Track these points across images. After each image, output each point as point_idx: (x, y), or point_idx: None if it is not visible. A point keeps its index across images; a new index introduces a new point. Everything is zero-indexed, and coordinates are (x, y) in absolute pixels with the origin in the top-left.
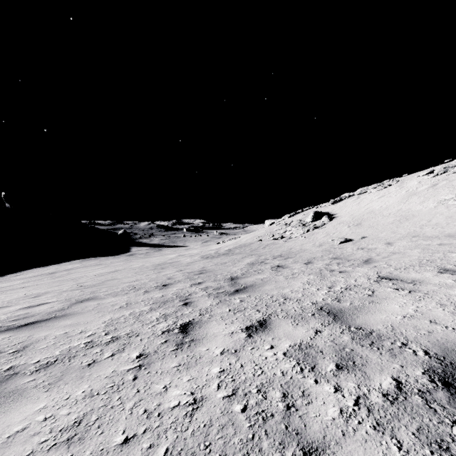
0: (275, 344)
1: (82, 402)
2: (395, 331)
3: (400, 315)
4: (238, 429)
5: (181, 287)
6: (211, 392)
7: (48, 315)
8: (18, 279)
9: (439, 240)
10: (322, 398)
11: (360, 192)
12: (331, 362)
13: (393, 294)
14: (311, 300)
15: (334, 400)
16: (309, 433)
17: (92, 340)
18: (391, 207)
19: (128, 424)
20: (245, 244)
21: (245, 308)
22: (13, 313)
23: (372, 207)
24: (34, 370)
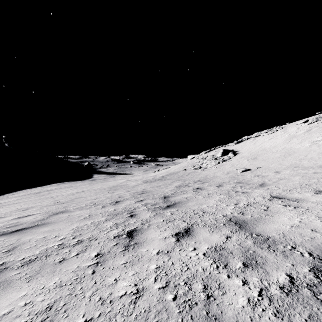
0: (197, 247)
1: (53, 291)
2: (286, 237)
3: (289, 225)
4: (170, 315)
5: (128, 203)
6: (150, 284)
7: (32, 223)
8: (14, 197)
9: (313, 170)
10: (233, 290)
11: (256, 135)
12: (239, 261)
13: (282, 209)
14: (222, 213)
15: (243, 292)
16: (225, 318)
17: (63, 243)
18: (278, 146)
19: (87, 309)
20: (174, 172)
21: (174, 219)
22: (8, 222)
23: (264, 146)
24: (20, 266)
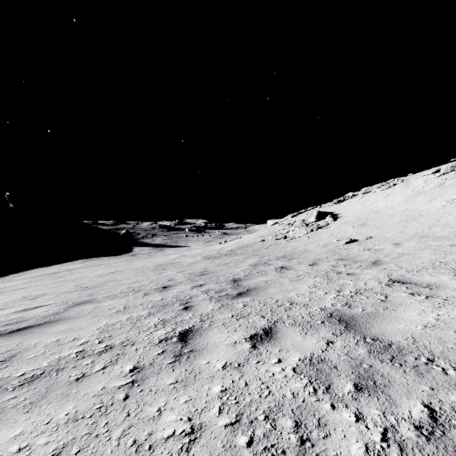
0: (283, 357)
1: (64, 427)
2: (418, 344)
3: (420, 325)
4: None
5: (181, 289)
6: (212, 418)
7: (42, 319)
8: (20, 279)
9: (450, 241)
10: (342, 429)
11: (365, 192)
12: (348, 381)
13: (409, 300)
14: (319, 305)
15: (357, 433)
16: None
17: (85, 350)
18: (397, 207)
19: None
20: (247, 244)
21: (249, 313)
22: (7, 316)
23: (377, 207)
24: (17, 385)
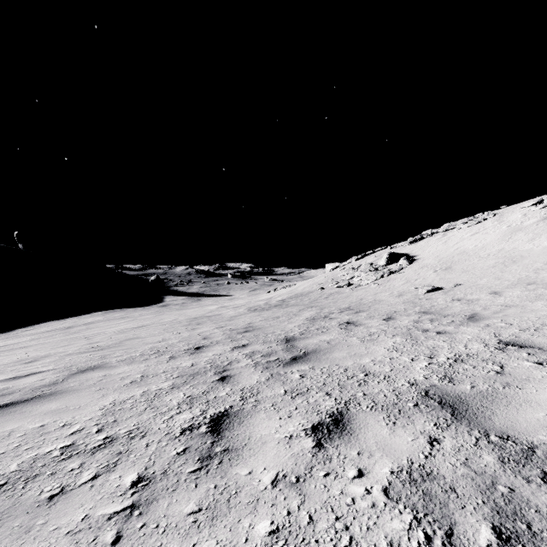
0: (365, 466)
1: None
2: None
3: None
4: None
5: (219, 351)
6: None
7: (31, 392)
8: (28, 335)
9: None
10: None
11: (447, 229)
12: (481, 520)
13: (538, 372)
14: (406, 378)
15: None
16: None
17: (75, 443)
18: (489, 247)
19: None
20: (302, 292)
21: (308, 388)
22: None
23: (463, 247)
24: None
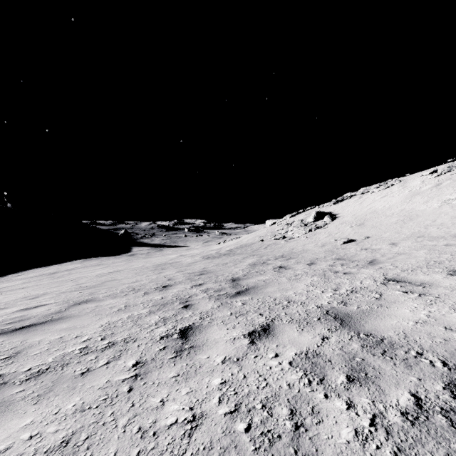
0: (280, 352)
1: (72, 417)
2: (408, 339)
3: (412, 321)
4: (241, 454)
5: (181, 288)
6: (212, 407)
7: (44, 318)
8: (19, 279)
9: (445, 240)
10: (334, 416)
11: (363, 192)
12: (341, 373)
13: (402, 298)
14: (315, 303)
15: (347, 419)
16: None
17: (88, 346)
18: (394, 207)
19: (120, 445)
20: (246, 244)
21: (247, 311)
22: (9, 315)
23: (374, 207)
24: (24, 379)
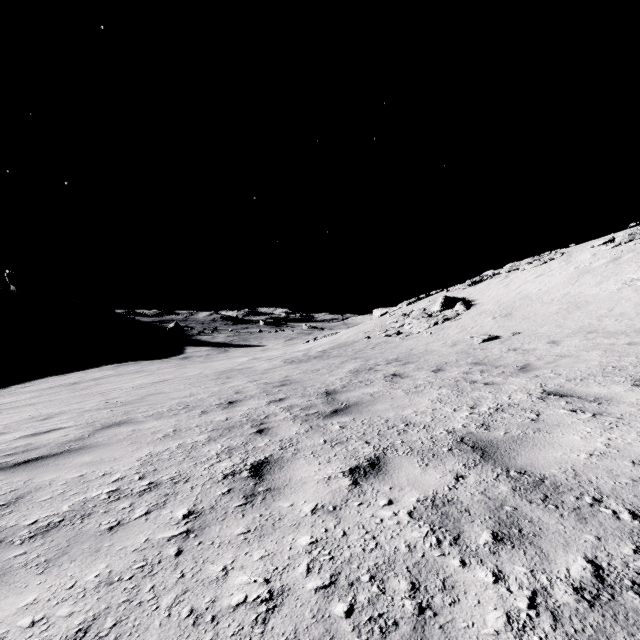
0: (395, 497)
1: (93, 593)
2: (580, 478)
3: (585, 453)
4: None
5: (254, 405)
6: (297, 579)
7: (59, 447)
8: (27, 392)
9: (627, 337)
10: (475, 593)
11: (509, 269)
12: (484, 529)
13: (569, 419)
14: (445, 426)
15: (495, 598)
16: None
17: (120, 488)
18: (554, 291)
19: (163, 635)
20: (346, 342)
21: (348, 438)
22: (10, 443)
23: (526, 291)
24: (27, 537)
